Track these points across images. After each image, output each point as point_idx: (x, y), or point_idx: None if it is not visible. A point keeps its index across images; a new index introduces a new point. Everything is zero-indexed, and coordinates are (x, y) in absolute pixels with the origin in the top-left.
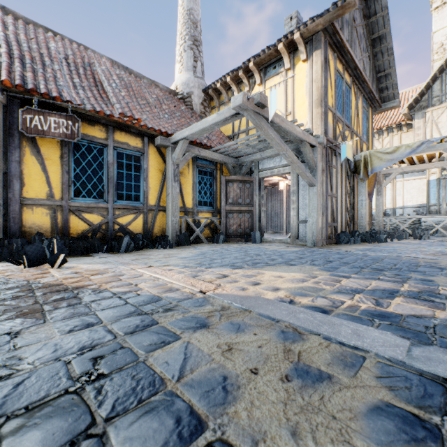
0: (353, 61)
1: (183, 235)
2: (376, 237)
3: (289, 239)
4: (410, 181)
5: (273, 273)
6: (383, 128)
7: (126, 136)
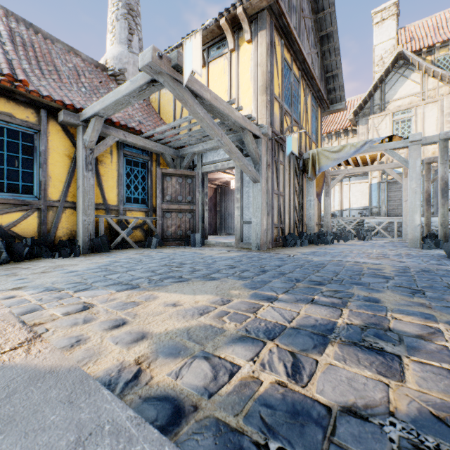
0: (301, 52)
1: (99, 238)
2: (323, 238)
3: (233, 242)
4: (355, 185)
5: (171, 297)
6: (332, 133)
7: (9, 104)
